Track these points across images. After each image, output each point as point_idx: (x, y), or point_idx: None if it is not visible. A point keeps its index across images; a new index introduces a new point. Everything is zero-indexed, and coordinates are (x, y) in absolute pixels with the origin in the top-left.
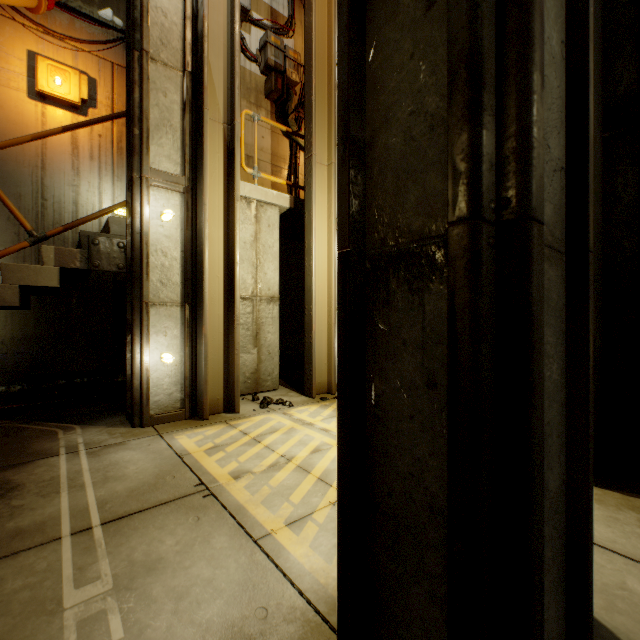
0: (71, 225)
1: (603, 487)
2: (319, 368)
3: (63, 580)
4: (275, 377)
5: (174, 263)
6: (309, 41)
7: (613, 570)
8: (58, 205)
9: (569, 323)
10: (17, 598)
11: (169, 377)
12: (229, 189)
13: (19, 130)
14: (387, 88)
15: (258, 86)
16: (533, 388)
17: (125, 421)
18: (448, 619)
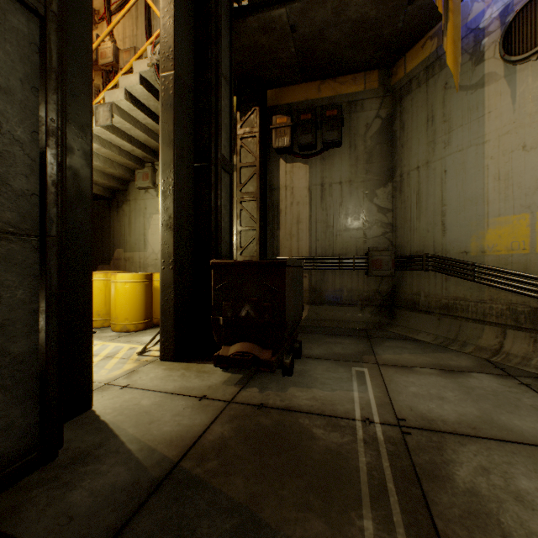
0: None
1: (182, 362)
2: None
3: None
4: None
5: None
6: None
7: (140, 398)
8: None
9: (41, 270)
10: None
11: None
12: None
13: None
14: None
15: None
16: None
17: None
18: None
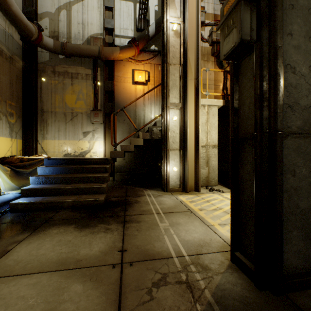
0: (146, 125)
1: None
2: None
3: (157, 221)
4: (215, 180)
5: (177, 135)
6: None
7: None
8: (139, 117)
9: None
10: (149, 221)
11: (175, 176)
12: (196, 104)
13: (130, 95)
14: (244, 94)
15: (208, 52)
16: (276, 171)
17: (161, 190)
18: (254, 224)
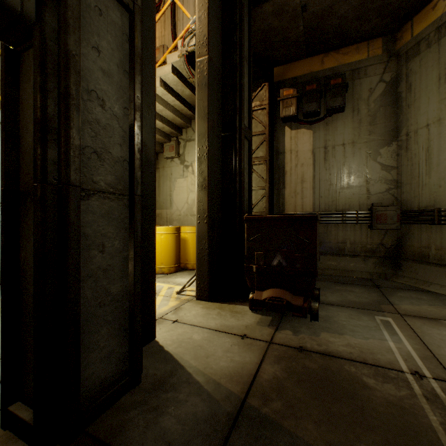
0: None
1: (215, 302)
2: None
3: None
4: None
5: None
6: None
7: (191, 333)
8: None
9: (130, 224)
10: None
11: None
12: None
13: None
14: (27, 113)
15: None
16: (69, 248)
17: None
18: (34, 344)
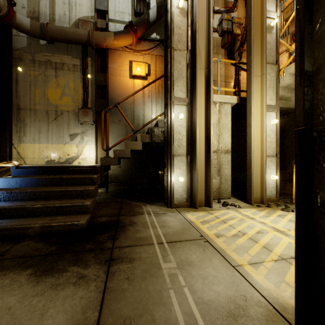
0: (145, 125)
1: None
2: (255, 189)
3: (159, 258)
4: (228, 192)
5: (183, 137)
6: (249, 11)
7: None
8: (138, 117)
9: None
10: (146, 260)
11: (181, 187)
12: (207, 99)
13: (126, 91)
14: None
15: (217, 43)
16: None
17: (164, 204)
18: None
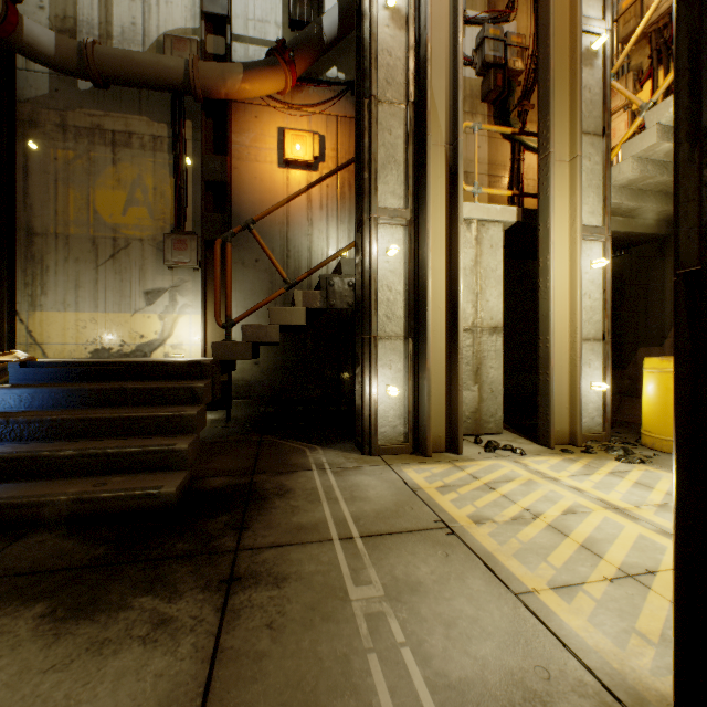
0: (313, 270)
1: None
2: (557, 412)
3: (343, 575)
4: (498, 419)
5: (398, 297)
6: (544, 17)
7: None
8: (297, 254)
9: None
10: (315, 579)
11: (393, 410)
12: (451, 213)
13: (272, 196)
14: None
15: (473, 91)
16: None
17: (354, 448)
18: None
